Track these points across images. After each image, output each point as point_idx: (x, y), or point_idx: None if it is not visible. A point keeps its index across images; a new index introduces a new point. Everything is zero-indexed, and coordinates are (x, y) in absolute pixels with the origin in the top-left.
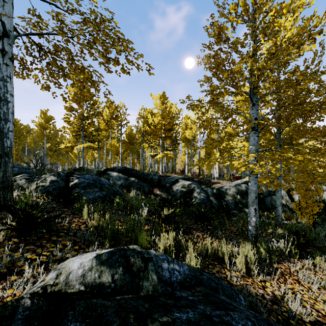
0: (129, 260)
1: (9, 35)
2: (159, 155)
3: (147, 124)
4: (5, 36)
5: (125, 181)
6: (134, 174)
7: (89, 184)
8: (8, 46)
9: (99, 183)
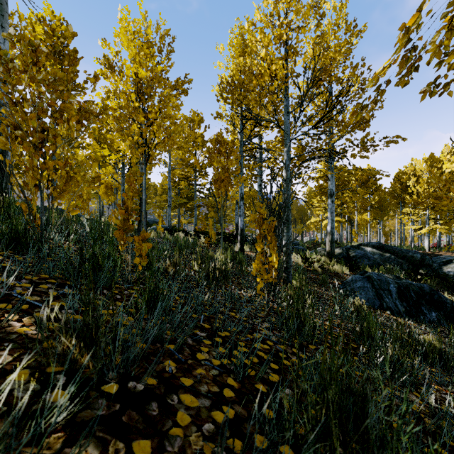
0: (397, 277)
1: (334, 194)
2: (424, 230)
3: (407, 189)
4: (333, 195)
5: (380, 256)
6: (390, 251)
7: (361, 256)
8: (334, 198)
9: (366, 256)
